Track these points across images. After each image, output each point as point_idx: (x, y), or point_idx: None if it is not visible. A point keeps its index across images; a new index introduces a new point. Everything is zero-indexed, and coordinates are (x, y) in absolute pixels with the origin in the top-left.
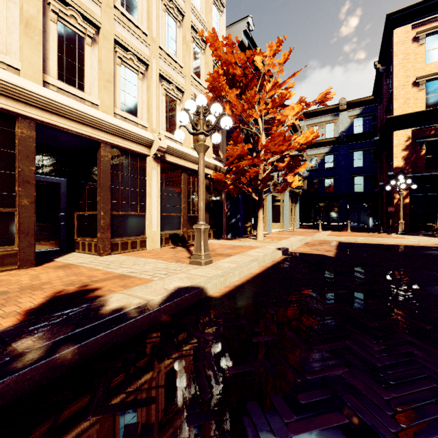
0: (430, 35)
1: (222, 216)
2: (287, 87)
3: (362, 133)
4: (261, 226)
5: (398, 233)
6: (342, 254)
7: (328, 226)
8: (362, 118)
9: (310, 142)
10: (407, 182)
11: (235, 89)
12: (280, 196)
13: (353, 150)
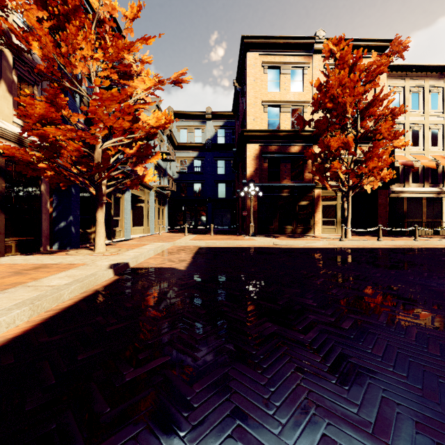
0: (270, 68)
1: (41, 218)
2: (143, 59)
3: (224, 144)
4: (101, 232)
5: (250, 235)
6: (195, 265)
7: (197, 229)
8: (224, 130)
9: (163, 127)
10: (256, 189)
11: (36, 6)
12: (145, 196)
13: (217, 158)
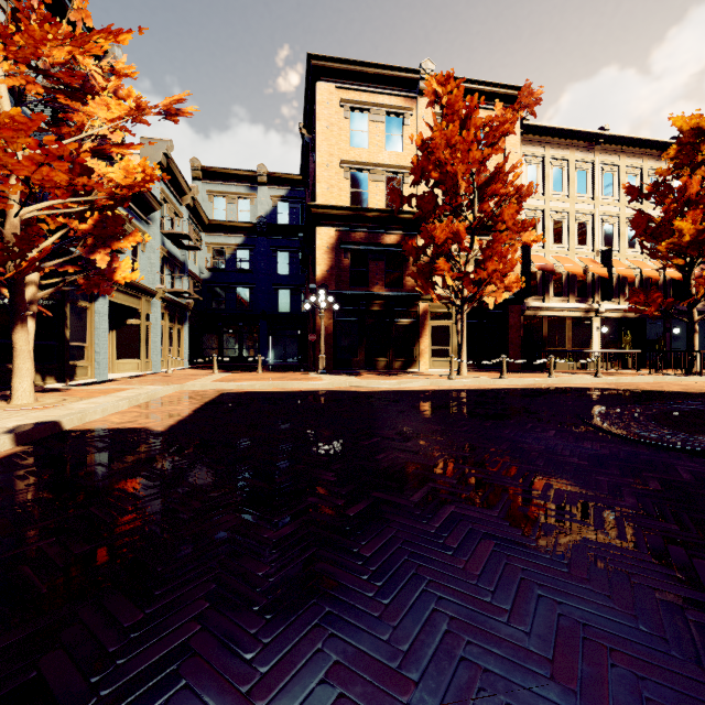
0: (354, 111)
1: None
2: (117, 69)
3: (288, 226)
4: (24, 368)
5: (319, 372)
6: (188, 423)
7: (242, 363)
8: (288, 204)
9: (141, 187)
10: (329, 300)
11: None
12: (140, 307)
13: (277, 248)
